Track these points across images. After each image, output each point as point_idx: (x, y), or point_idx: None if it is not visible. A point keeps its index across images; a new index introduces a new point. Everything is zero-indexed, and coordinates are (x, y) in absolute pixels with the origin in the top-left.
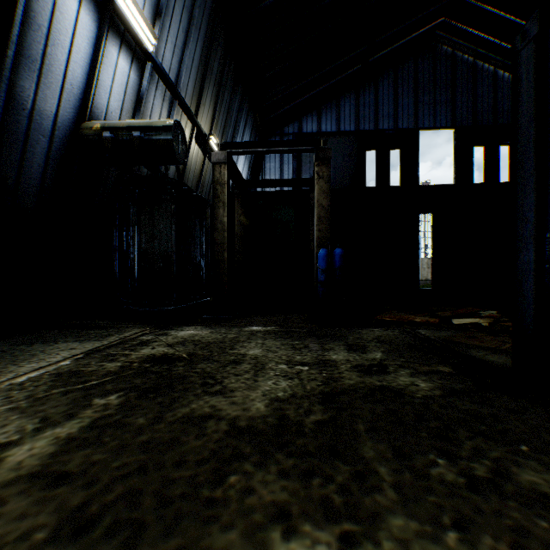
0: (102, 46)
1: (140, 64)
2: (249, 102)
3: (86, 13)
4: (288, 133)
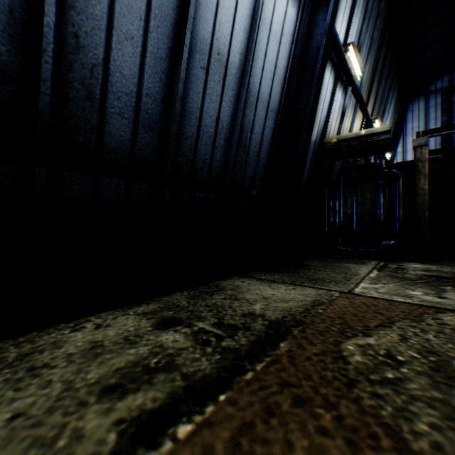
0: (335, 92)
1: (345, 91)
2: (396, 77)
3: (331, 77)
4: (434, 90)
